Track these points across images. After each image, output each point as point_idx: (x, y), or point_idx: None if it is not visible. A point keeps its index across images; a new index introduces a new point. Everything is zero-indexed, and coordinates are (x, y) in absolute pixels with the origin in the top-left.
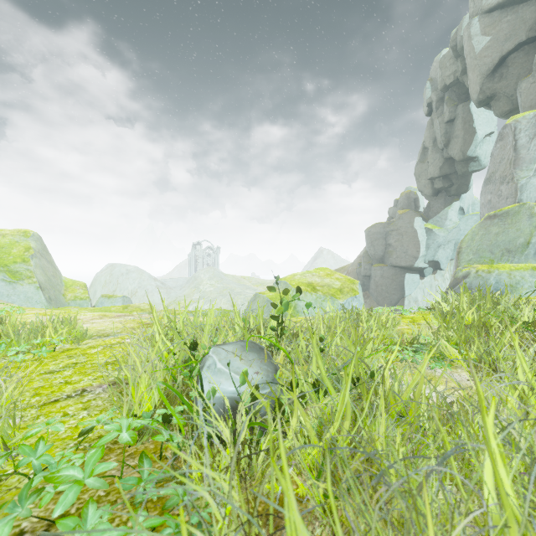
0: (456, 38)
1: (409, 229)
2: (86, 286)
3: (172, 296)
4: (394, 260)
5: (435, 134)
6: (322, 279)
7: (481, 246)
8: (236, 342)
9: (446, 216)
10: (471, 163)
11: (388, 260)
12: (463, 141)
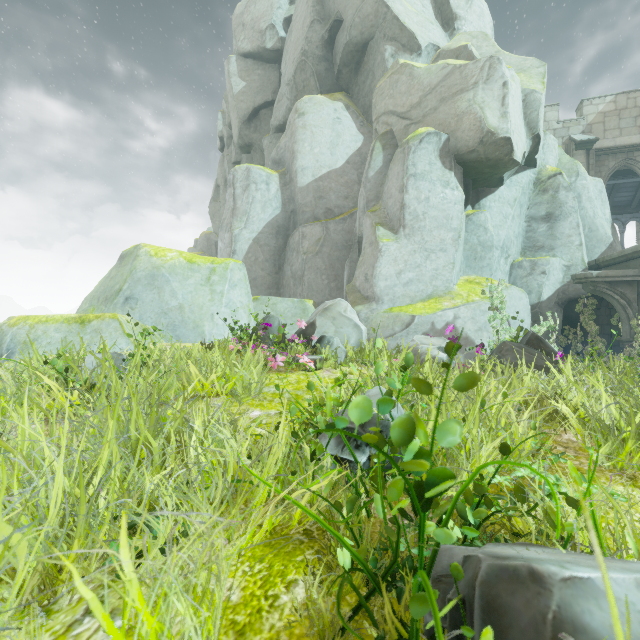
0: None
1: None
2: None
3: None
4: None
5: (226, 173)
6: None
7: (97, 292)
8: None
9: None
10: None
11: None
12: None
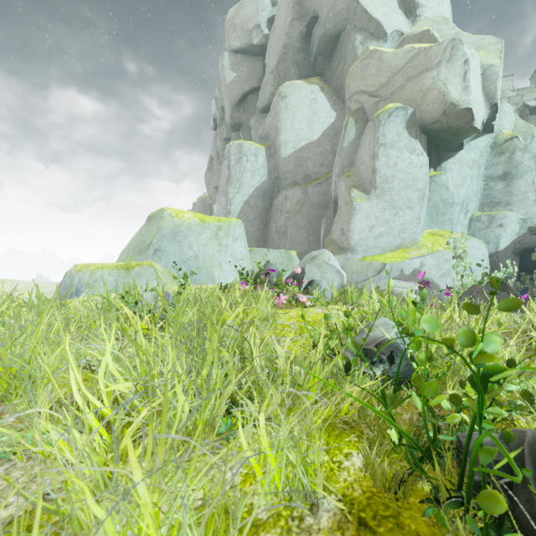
0: None
1: None
2: None
3: None
4: None
5: (219, 148)
6: None
7: (132, 246)
8: None
9: None
10: None
11: None
12: None
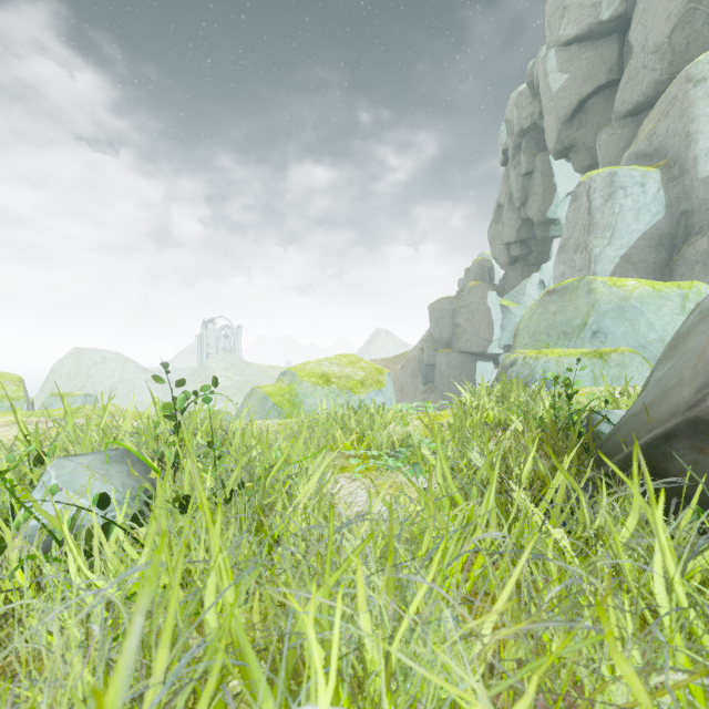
0: (532, 73)
1: (481, 306)
2: (22, 381)
3: (170, 394)
4: (464, 345)
5: (512, 189)
6: (342, 368)
7: (538, 328)
8: (103, 452)
9: (524, 291)
10: (551, 227)
11: (456, 344)
12: (542, 199)
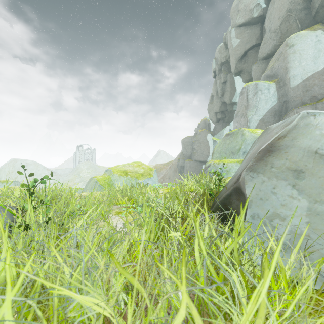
0: (226, 38)
1: (204, 140)
2: None
3: (60, 181)
4: (197, 157)
5: (217, 88)
6: (134, 168)
7: (222, 150)
8: None
9: (223, 133)
10: (234, 106)
11: (193, 157)
12: (230, 93)
